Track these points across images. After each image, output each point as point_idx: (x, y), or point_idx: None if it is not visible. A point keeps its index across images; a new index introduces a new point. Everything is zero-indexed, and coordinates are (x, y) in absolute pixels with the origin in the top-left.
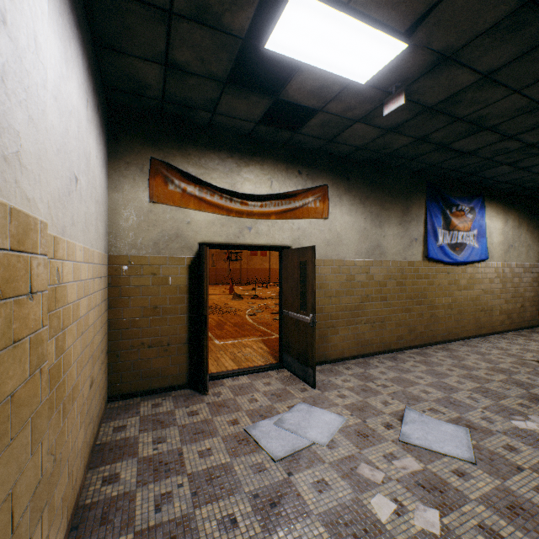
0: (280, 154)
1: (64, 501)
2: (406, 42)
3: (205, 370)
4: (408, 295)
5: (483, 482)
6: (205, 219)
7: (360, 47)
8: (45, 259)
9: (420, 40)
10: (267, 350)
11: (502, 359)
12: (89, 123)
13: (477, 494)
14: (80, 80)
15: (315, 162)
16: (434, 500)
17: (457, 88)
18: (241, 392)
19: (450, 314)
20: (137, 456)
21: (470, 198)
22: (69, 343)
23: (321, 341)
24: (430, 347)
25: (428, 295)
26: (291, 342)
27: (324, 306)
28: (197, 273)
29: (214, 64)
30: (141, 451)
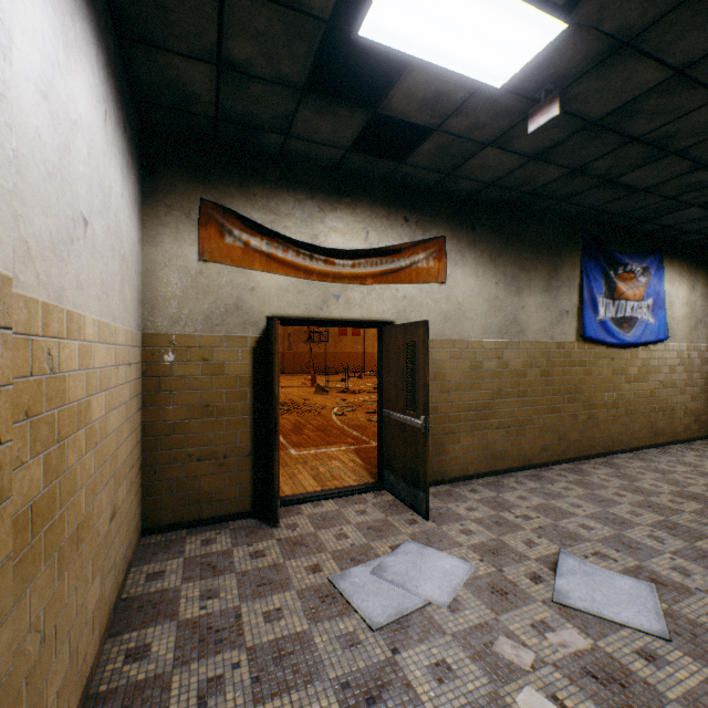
0: (378, 194)
1: (61, 695)
2: (565, 20)
3: (275, 492)
4: (557, 389)
5: (686, 672)
6: (275, 284)
7: (497, 30)
8: (7, 335)
9: (586, 17)
10: (361, 464)
11: (691, 479)
12: (109, 145)
13: (677, 691)
14: (92, 80)
15: (427, 206)
16: (614, 700)
17: (636, 92)
18: (325, 523)
19: (615, 416)
20: (177, 617)
21: (642, 254)
22: (71, 460)
23: (435, 453)
24: (588, 461)
25: (584, 389)
26: (395, 454)
27: (440, 405)
28: (264, 358)
29: (286, 62)
30: (182, 611)
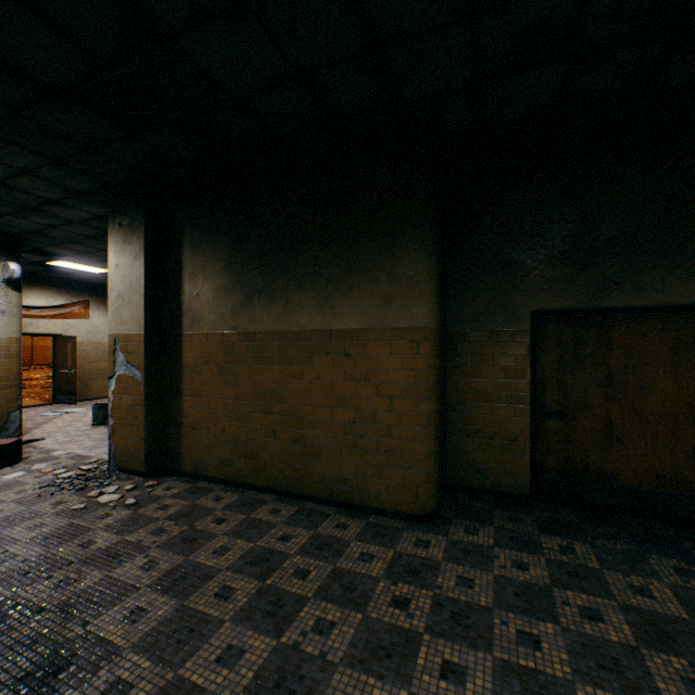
0: (55, 282)
1: None
2: None
3: None
4: None
5: None
6: None
7: (93, 269)
8: None
9: None
10: (43, 401)
11: None
12: None
13: None
14: None
15: (81, 287)
16: None
17: None
18: (29, 411)
19: None
20: None
21: None
22: None
23: (85, 388)
24: None
25: None
26: (63, 387)
27: (87, 368)
28: None
29: None
30: None
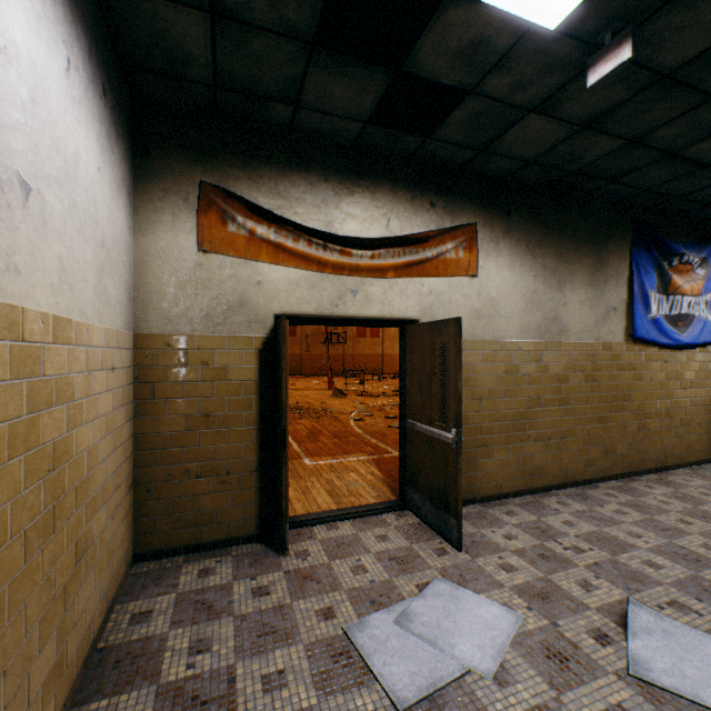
0: (401, 176)
1: None
2: None
3: (283, 515)
4: (603, 396)
5: None
6: (284, 277)
7: None
8: None
9: None
10: (381, 477)
11: None
12: (75, 102)
13: None
14: (40, 8)
15: (456, 189)
16: None
17: None
18: (340, 551)
19: (669, 426)
20: (158, 679)
21: (700, 243)
22: None
23: (466, 468)
24: (638, 478)
25: (634, 396)
26: (420, 470)
27: (471, 414)
28: (272, 361)
29: (292, 3)
30: (165, 670)
